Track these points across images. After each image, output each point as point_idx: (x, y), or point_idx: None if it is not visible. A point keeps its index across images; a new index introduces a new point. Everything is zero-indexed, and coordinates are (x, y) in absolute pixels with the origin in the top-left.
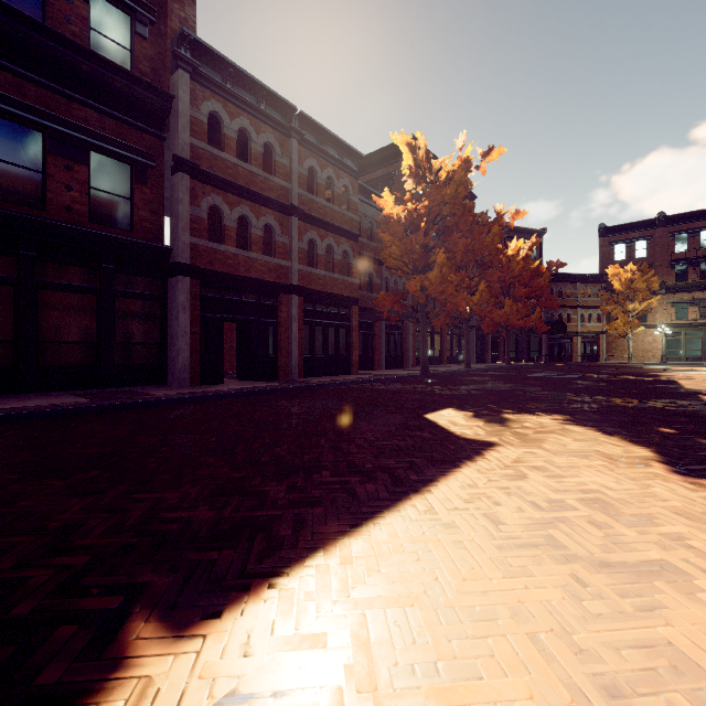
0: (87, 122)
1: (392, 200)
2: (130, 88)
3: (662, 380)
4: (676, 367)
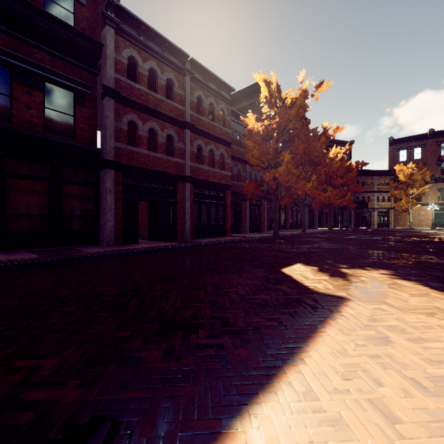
0: (42, 62)
1: (253, 118)
2: (72, 38)
3: (441, 240)
4: (443, 232)
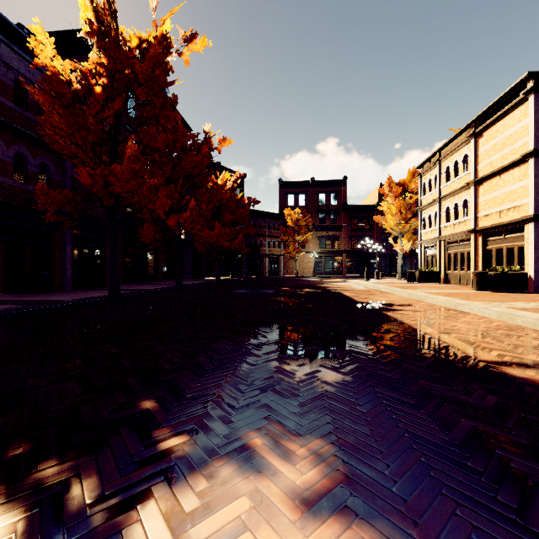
0: None
1: (50, 44)
2: None
3: (332, 292)
4: (324, 279)
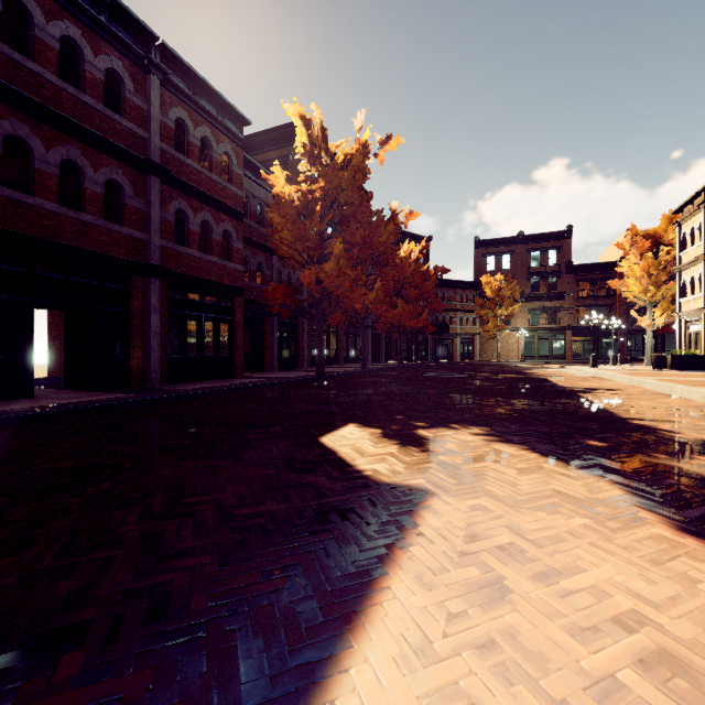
0: None
1: (283, 176)
2: None
3: (535, 377)
4: (535, 365)
